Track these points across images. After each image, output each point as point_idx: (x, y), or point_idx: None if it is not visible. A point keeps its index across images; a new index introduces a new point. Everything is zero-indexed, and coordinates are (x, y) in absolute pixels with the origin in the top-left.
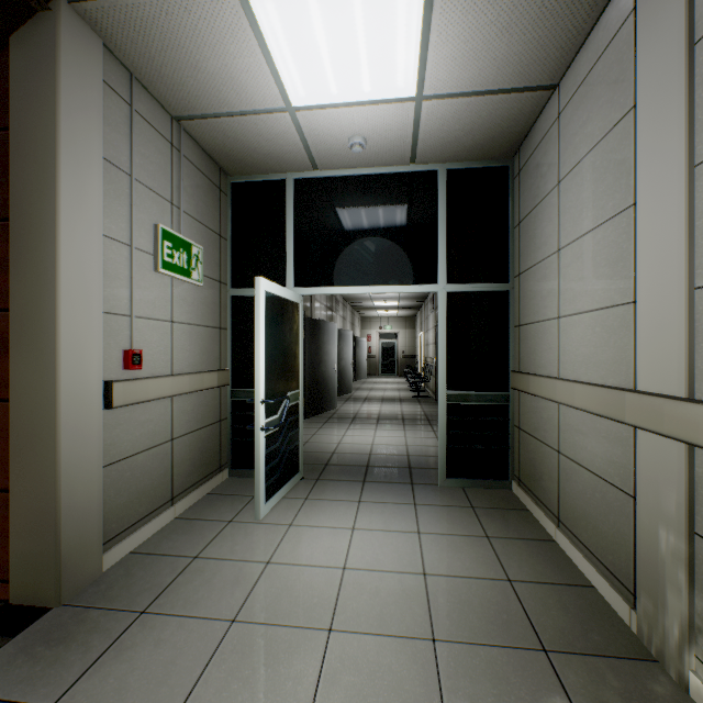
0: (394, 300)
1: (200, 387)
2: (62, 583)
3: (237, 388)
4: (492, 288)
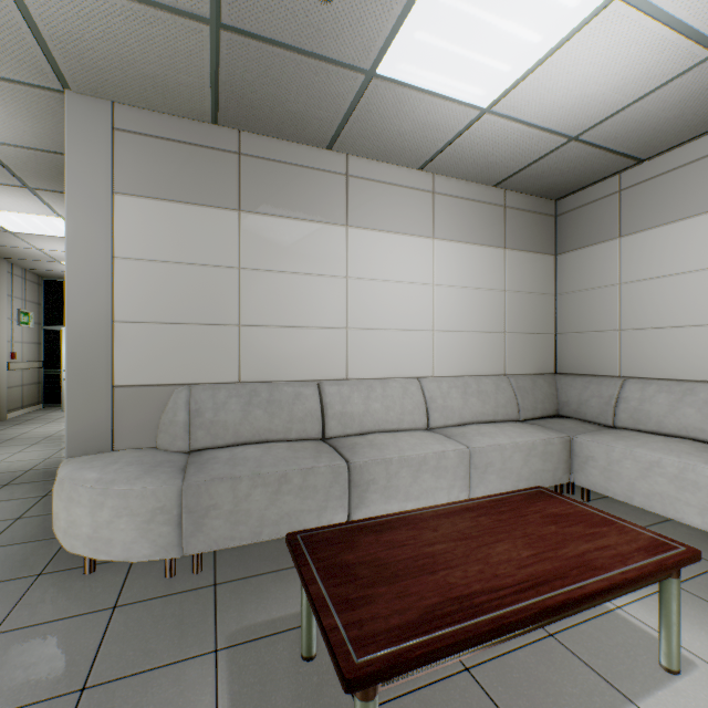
0: None
1: (33, 367)
2: (1, 416)
3: (48, 369)
4: None
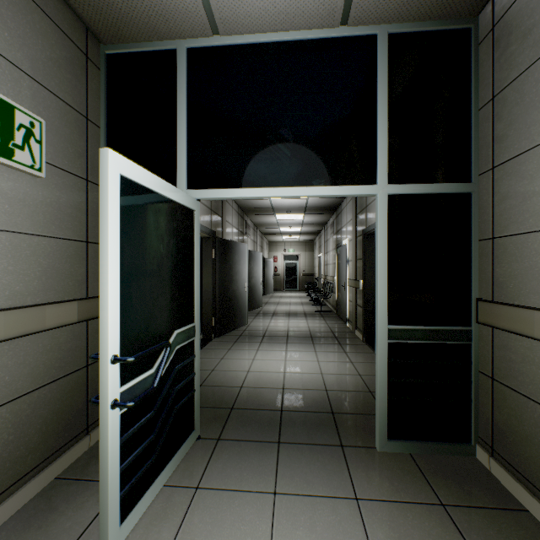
0: (298, 226)
1: (35, 327)
2: None
3: None
4: (449, 189)
